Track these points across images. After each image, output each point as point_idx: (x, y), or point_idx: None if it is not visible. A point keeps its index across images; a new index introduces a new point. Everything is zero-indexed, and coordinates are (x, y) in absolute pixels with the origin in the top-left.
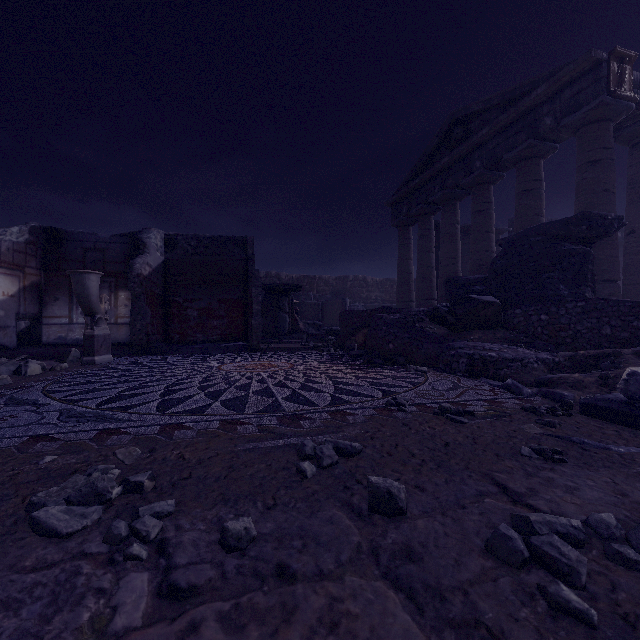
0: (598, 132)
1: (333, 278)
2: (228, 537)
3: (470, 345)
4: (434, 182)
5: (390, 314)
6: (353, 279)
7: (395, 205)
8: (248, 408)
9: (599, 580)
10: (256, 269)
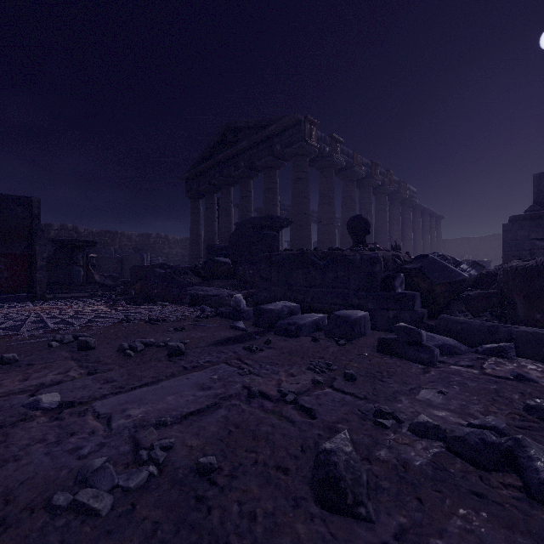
0: (301, 162)
1: (136, 234)
2: (4, 359)
3: (196, 288)
4: (215, 169)
5: (163, 269)
6: (156, 236)
7: (188, 181)
8: (23, 329)
9: (146, 350)
10: (41, 230)
